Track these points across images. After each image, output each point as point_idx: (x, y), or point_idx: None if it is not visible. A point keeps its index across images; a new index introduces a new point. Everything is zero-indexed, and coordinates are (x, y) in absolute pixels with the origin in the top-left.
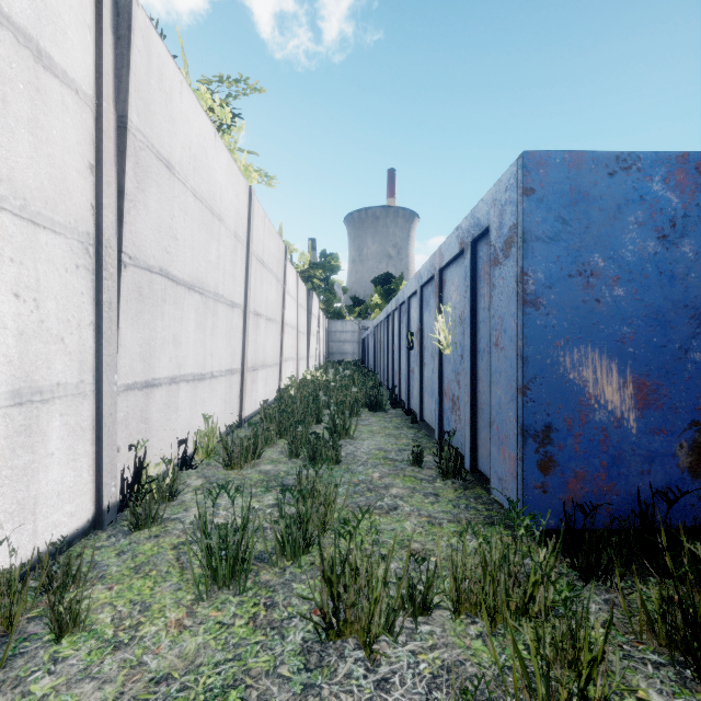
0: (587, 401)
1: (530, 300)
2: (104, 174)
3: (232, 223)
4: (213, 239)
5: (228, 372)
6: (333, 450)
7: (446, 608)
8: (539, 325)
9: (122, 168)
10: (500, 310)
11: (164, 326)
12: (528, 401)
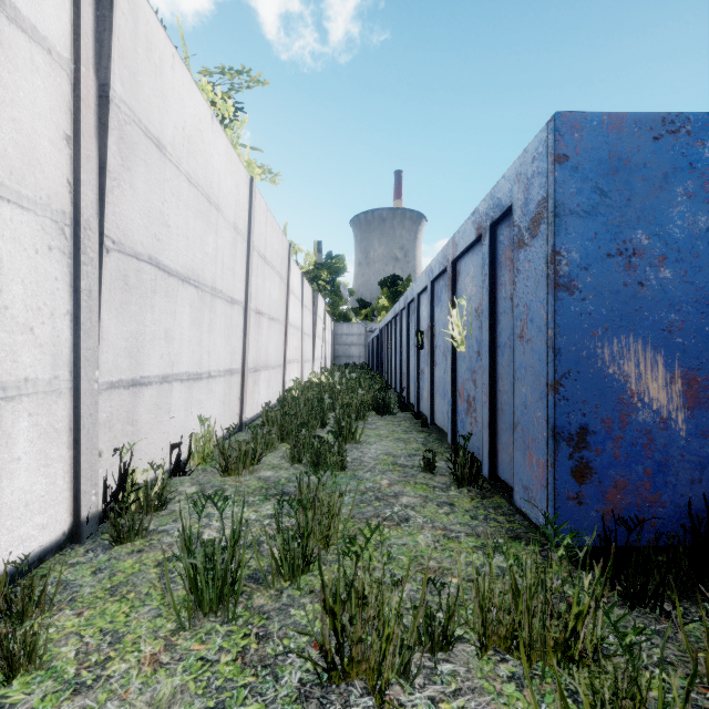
0: (629, 399)
1: (563, 283)
2: (82, 147)
3: (232, 215)
4: (210, 229)
5: (227, 373)
6: (338, 455)
7: (471, 644)
8: (573, 312)
9: (103, 142)
10: (525, 297)
11: (155, 320)
12: (561, 399)
